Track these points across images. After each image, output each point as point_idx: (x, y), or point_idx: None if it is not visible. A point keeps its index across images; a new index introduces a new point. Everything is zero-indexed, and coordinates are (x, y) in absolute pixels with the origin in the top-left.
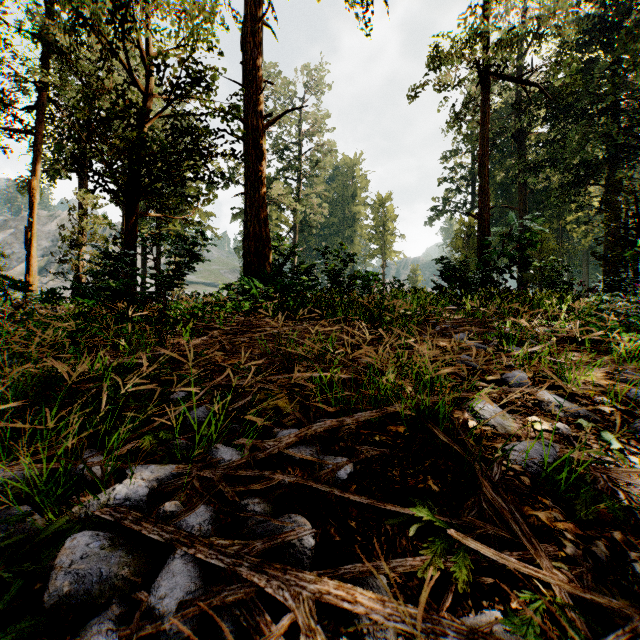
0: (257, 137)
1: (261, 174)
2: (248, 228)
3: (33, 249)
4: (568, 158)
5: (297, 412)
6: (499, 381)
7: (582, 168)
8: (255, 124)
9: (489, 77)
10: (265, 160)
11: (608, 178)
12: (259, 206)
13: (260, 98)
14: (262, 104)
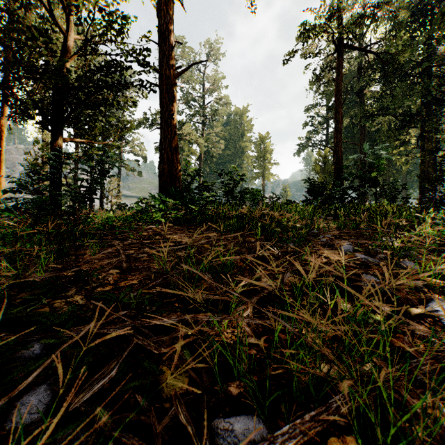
0: (169, 84)
1: (173, 113)
2: (163, 155)
3: (2, 171)
4: (395, 108)
5: (182, 404)
6: (427, 316)
7: (405, 115)
8: (168, 74)
9: (342, 47)
10: (176, 102)
11: (422, 123)
12: (171, 138)
13: (172, 54)
14: (173, 59)
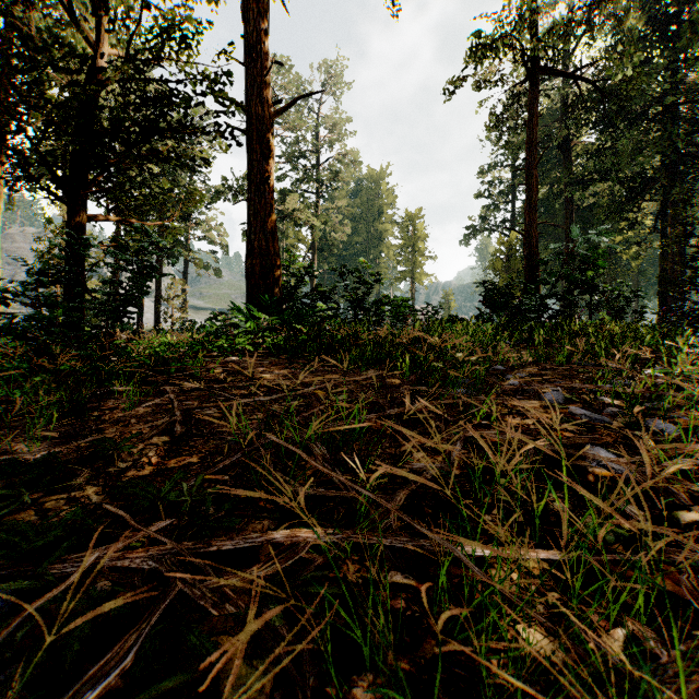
0: (263, 129)
1: (268, 175)
2: (252, 242)
3: None
4: (621, 170)
5: None
6: None
7: (637, 181)
8: (261, 113)
9: (537, 72)
10: (273, 158)
11: (664, 193)
12: (266, 215)
13: (267, 81)
14: (269, 88)
